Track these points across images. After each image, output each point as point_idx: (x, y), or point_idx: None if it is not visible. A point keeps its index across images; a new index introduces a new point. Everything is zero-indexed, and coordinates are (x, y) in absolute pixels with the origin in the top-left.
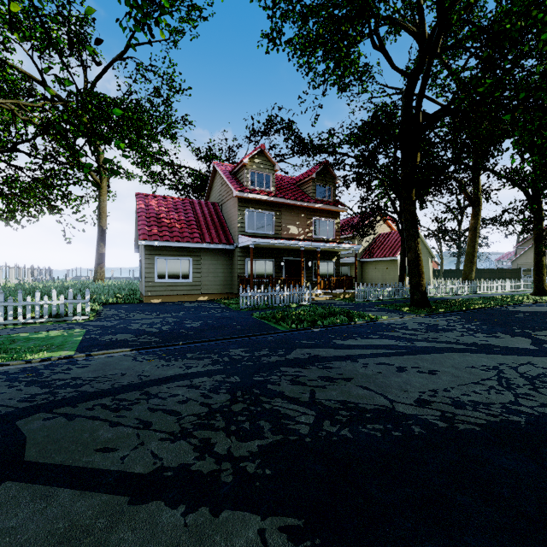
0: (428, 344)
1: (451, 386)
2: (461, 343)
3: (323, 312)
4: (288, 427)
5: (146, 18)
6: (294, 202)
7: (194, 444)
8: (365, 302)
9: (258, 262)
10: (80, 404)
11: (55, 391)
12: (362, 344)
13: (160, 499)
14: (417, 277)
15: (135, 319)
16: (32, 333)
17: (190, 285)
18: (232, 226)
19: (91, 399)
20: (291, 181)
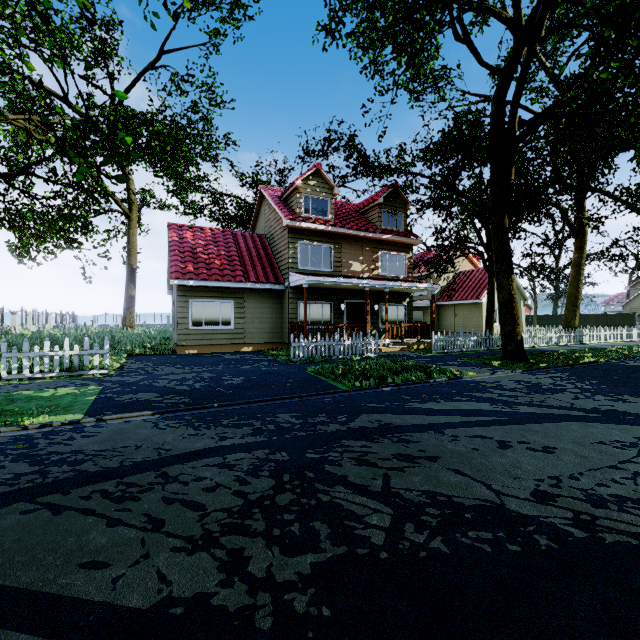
0: (534, 410)
1: (579, 472)
2: (577, 408)
3: (394, 366)
4: (354, 533)
5: None
6: (357, 232)
7: (219, 558)
8: (444, 355)
9: (313, 306)
10: (74, 490)
11: (46, 469)
12: (447, 409)
13: None
14: (511, 323)
15: (163, 373)
16: (36, 391)
17: (231, 333)
18: (282, 262)
19: (89, 483)
20: (352, 208)
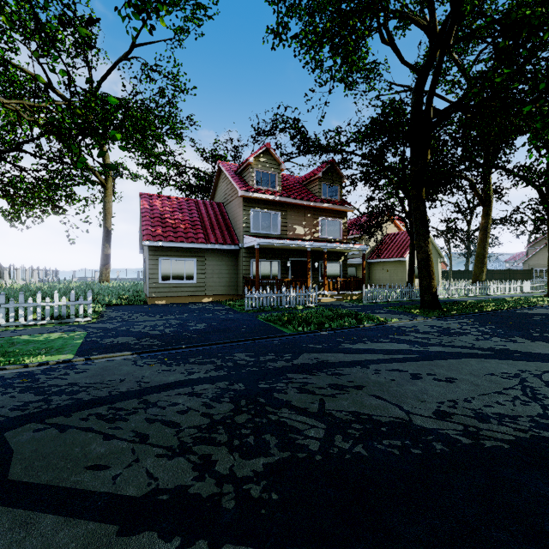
0: (442, 349)
1: (472, 396)
2: (477, 347)
3: (330, 314)
4: (296, 442)
5: (146, 6)
6: (300, 201)
7: (193, 461)
8: (373, 304)
9: (263, 263)
10: (74, 414)
11: (49, 398)
12: (373, 349)
13: (152, 529)
14: (427, 278)
15: (138, 321)
16: (32, 336)
17: (194, 287)
18: (237, 227)
19: (86, 408)
20: (296, 181)
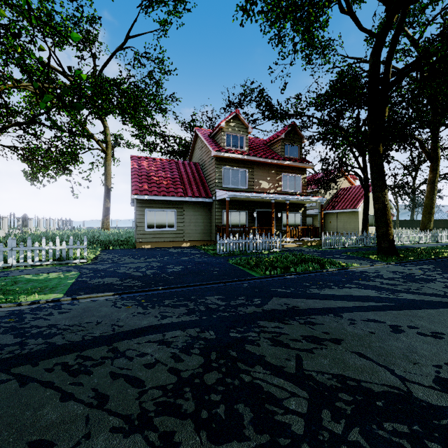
0: (414, 297)
1: None
2: None
3: (294, 259)
4: (275, 419)
5: None
6: (265, 159)
7: (152, 442)
8: (332, 250)
9: (233, 213)
10: (42, 362)
11: (25, 341)
12: (341, 295)
13: None
14: (384, 226)
15: (125, 263)
16: (34, 275)
17: (174, 233)
18: (211, 182)
19: (55, 355)
20: (262, 142)
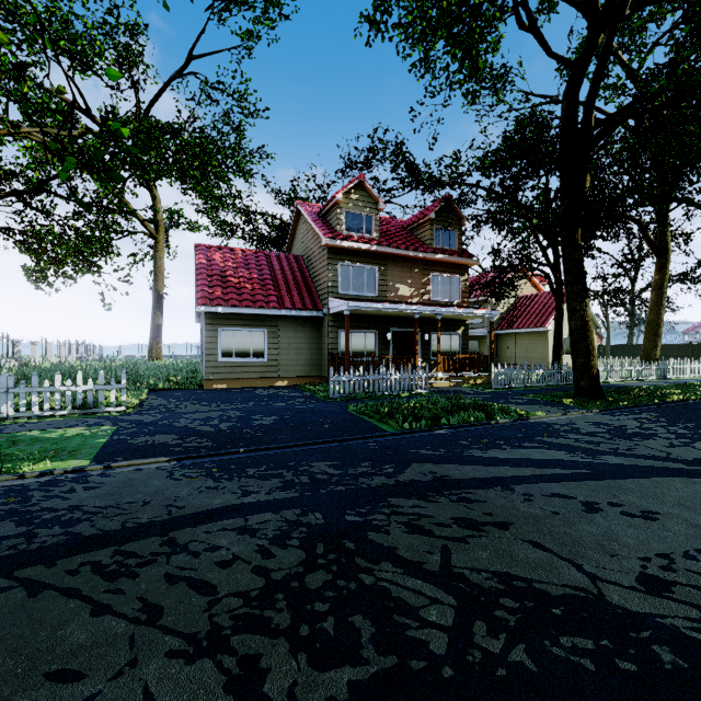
0: (622, 461)
1: (695, 548)
2: (676, 459)
3: (448, 405)
4: (407, 635)
5: None
6: (405, 252)
7: (228, 669)
8: (506, 391)
9: (356, 335)
10: (61, 561)
11: (34, 531)
12: (515, 458)
13: None
14: (585, 355)
15: (186, 411)
16: (43, 431)
17: (264, 366)
18: (321, 286)
19: (81, 551)
20: (400, 225)
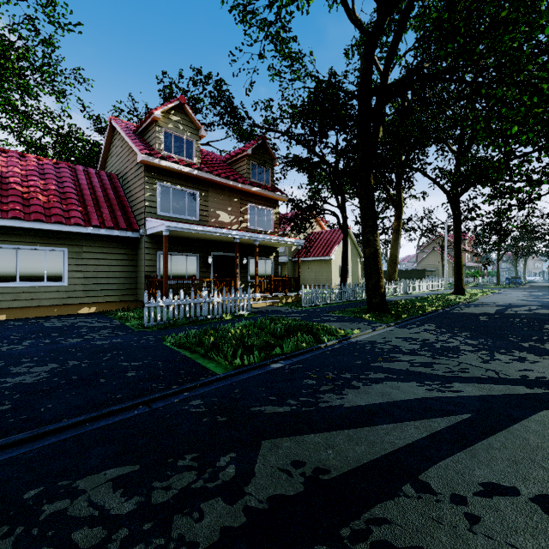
0: (476, 390)
1: None
2: (510, 379)
3: (275, 328)
4: None
5: None
6: (225, 180)
7: None
8: (314, 308)
9: (176, 258)
10: None
11: None
12: (380, 404)
13: None
14: (376, 277)
15: None
16: None
17: (63, 291)
18: (137, 206)
19: None
20: (219, 158)
